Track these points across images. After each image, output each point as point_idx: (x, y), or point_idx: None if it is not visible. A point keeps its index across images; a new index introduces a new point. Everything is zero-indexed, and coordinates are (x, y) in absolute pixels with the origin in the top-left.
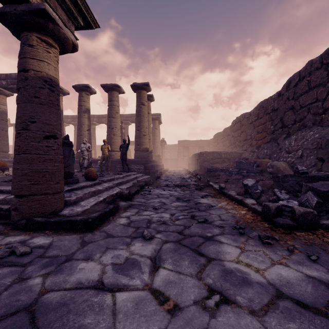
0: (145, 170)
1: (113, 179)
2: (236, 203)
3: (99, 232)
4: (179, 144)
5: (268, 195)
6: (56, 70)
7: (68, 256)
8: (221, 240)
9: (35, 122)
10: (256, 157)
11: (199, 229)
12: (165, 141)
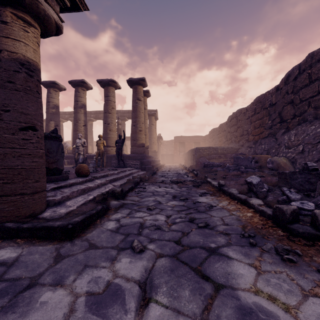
0: (141, 165)
1: (107, 175)
2: (239, 203)
3: (81, 240)
4: (175, 139)
5: (276, 194)
6: (36, 52)
7: (33, 278)
8: (228, 254)
9: (9, 111)
10: (254, 152)
11: (200, 237)
12: (161, 137)
